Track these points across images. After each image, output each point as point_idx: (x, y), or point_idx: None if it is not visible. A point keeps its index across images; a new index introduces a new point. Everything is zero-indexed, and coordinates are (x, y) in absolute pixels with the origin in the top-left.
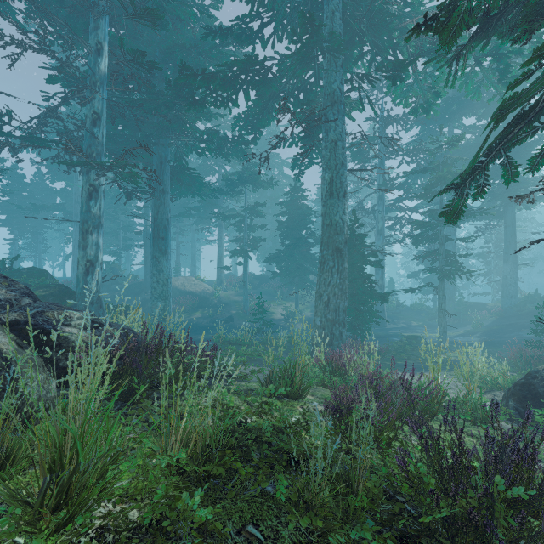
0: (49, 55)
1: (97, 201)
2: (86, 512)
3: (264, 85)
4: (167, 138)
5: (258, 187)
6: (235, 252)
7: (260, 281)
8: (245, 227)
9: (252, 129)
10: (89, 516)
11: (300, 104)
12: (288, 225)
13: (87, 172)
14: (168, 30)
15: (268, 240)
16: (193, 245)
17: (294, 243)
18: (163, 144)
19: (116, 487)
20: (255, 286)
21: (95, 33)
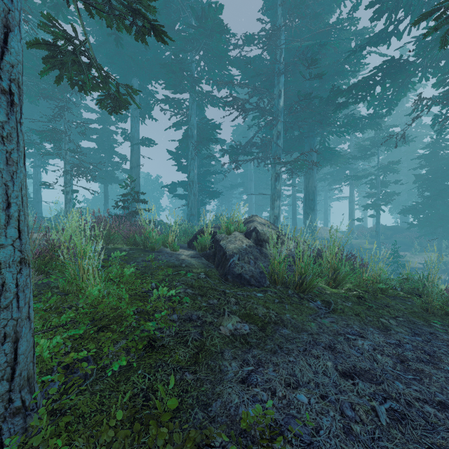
0: (258, 109)
1: (279, 182)
2: (341, 286)
3: (400, 73)
4: (315, 130)
5: (391, 146)
6: (368, 206)
7: (393, 232)
8: (377, 184)
9: (387, 104)
10: (342, 287)
11: (440, 70)
12: (428, 177)
13: (274, 167)
14: (320, 63)
15: (402, 193)
16: (325, 202)
17: (435, 194)
18: (312, 135)
19: (349, 281)
20: (387, 236)
21: (278, 86)
